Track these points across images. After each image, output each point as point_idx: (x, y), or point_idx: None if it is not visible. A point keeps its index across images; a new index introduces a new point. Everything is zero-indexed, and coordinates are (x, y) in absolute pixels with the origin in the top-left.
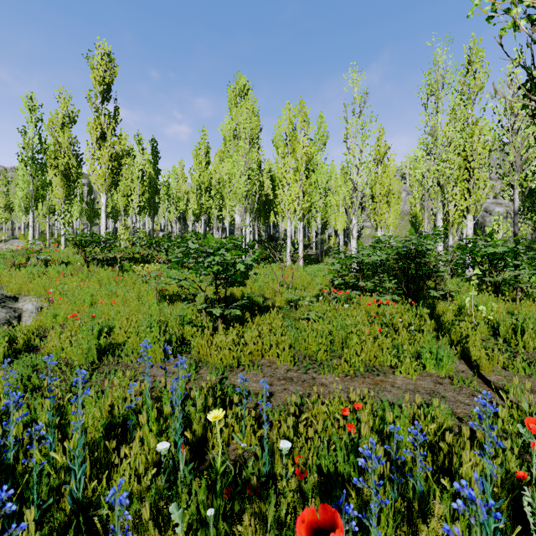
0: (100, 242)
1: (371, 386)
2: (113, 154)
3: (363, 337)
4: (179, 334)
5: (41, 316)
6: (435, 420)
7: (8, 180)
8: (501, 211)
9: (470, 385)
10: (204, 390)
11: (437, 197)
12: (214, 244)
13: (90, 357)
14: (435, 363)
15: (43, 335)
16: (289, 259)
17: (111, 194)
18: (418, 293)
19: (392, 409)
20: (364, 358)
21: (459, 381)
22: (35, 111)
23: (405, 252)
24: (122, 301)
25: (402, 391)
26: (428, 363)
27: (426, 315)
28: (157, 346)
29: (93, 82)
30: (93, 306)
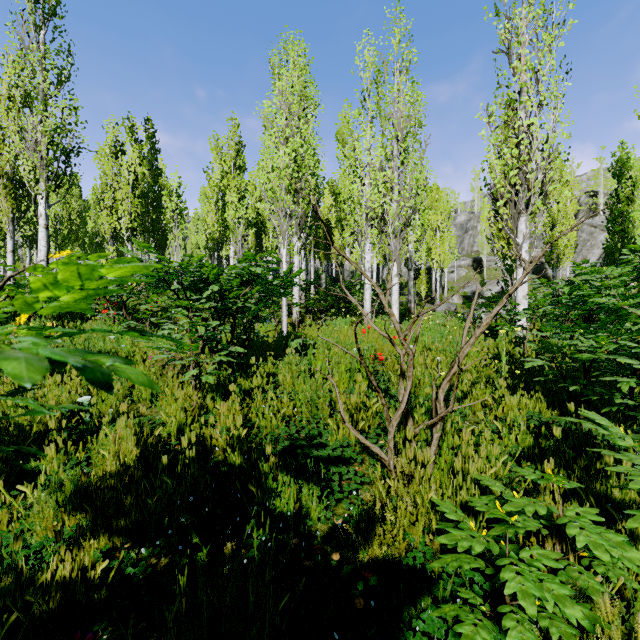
0: None
1: None
2: (56, 125)
3: None
4: None
5: None
6: None
7: None
8: None
9: None
10: None
11: None
12: None
13: None
14: None
15: None
16: (368, 310)
17: None
18: None
19: None
20: None
21: None
22: None
23: None
24: None
25: None
26: None
27: None
28: None
29: None
30: None
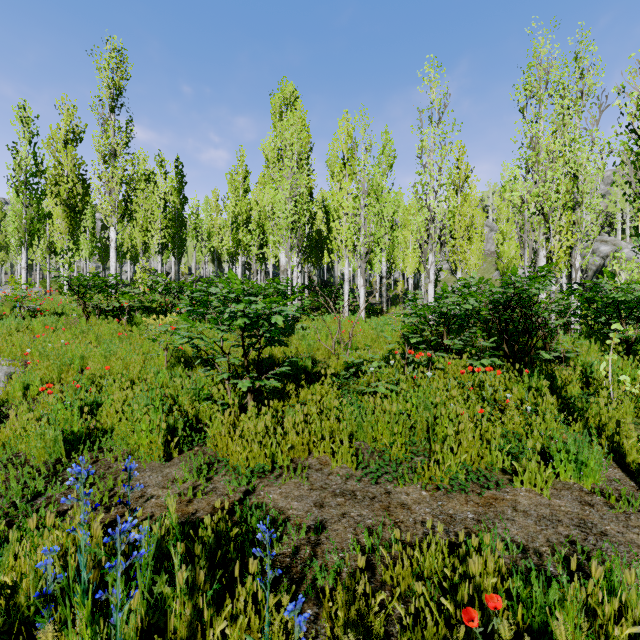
0: (103, 287)
1: (480, 509)
2: (125, 177)
3: (460, 425)
4: (192, 415)
5: (7, 387)
6: (630, 610)
7: (5, 213)
8: (607, 250)
9: (639, 509)
10: (208, 529)
11: (539, 228)
12: (238, 285)
13: (56, 451)
14: (574, 468)
15: (8, 414)
16: (347, 309)
17: (130, 230)
18: (526, 355)
19: (525, 559)
20: (463, 458)
21: (618, 500)
22: (29, 124)
23: (505, 299)
24: (123, 366)
25: (533, 520)
26: (563, 467)
27: (545, 388)
28: (156, 435)
29: (99, 86)
30: (80, 372)
